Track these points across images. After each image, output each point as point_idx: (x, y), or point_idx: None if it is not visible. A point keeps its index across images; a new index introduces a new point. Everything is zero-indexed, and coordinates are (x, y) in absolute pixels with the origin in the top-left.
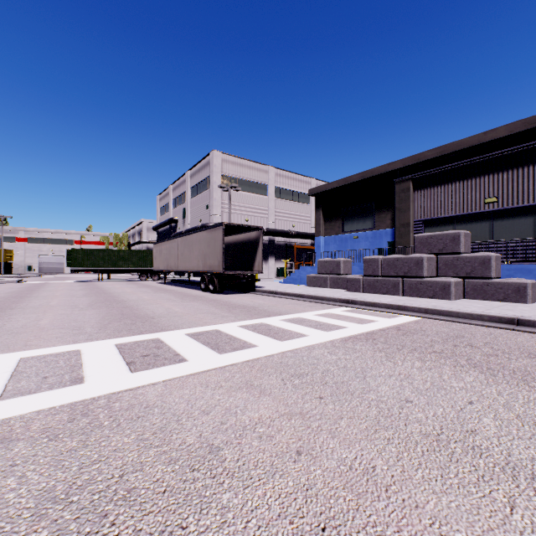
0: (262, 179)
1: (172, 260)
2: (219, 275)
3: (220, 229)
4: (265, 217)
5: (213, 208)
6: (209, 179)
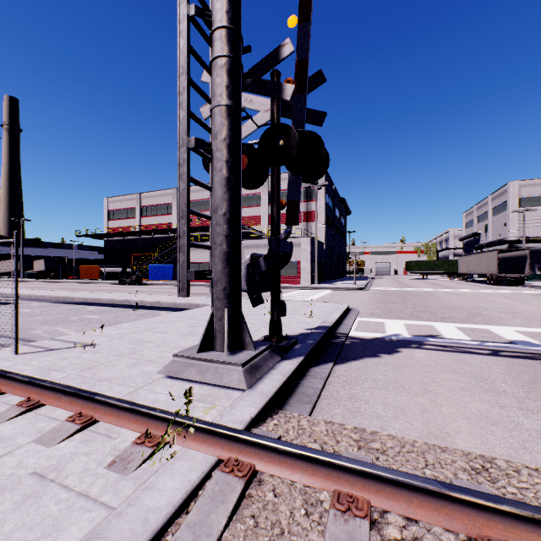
0: None
1: (470, 267)
2: (495, 276)
3: (495, 252)
4: None
5: (509, 226)
6: (507, 203)
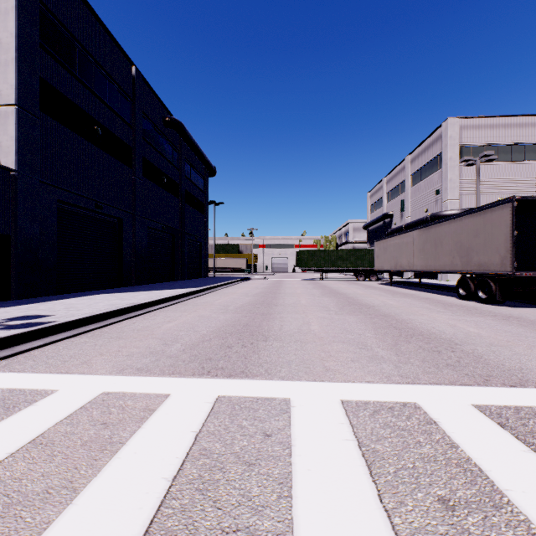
0: (528, 138)
1: (404, 257)
2: (498, 277)
3: (505, 208)
4: (533, 192)
5: (447, 191)
6: (440, 157)
